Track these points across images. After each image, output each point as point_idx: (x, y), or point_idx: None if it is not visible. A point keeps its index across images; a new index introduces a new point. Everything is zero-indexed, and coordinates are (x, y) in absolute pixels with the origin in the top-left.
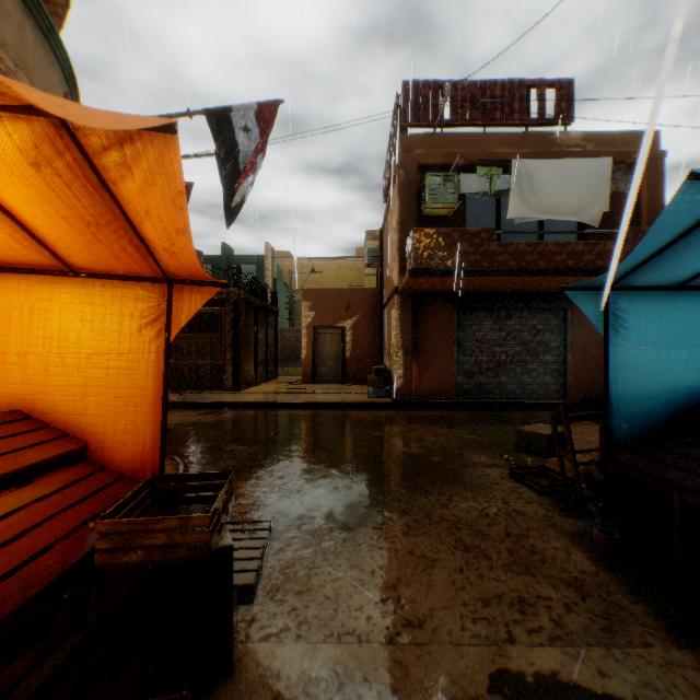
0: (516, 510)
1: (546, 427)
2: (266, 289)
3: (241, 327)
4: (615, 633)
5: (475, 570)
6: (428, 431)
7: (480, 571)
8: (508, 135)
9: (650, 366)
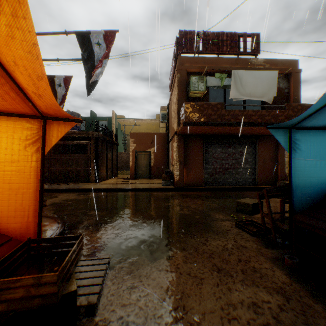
0: (242, 245)
1: (250, 199)
2: (112, 132)
3: (99, 151)
4: (311, 325)
5: (225, 284)
6: (192, 202)
7: (228, 285)
8: (229, 58)
9: (311, 169)
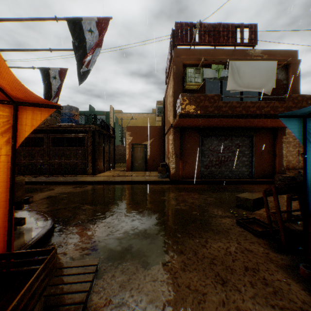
0: (246, 248)
1: (250, 194)
2: (109, 126)
3: (96, 144)
4: None
5: (232, 303)
6: (188, 196)
7: (236, 304)
8: (226, 50)
9: None
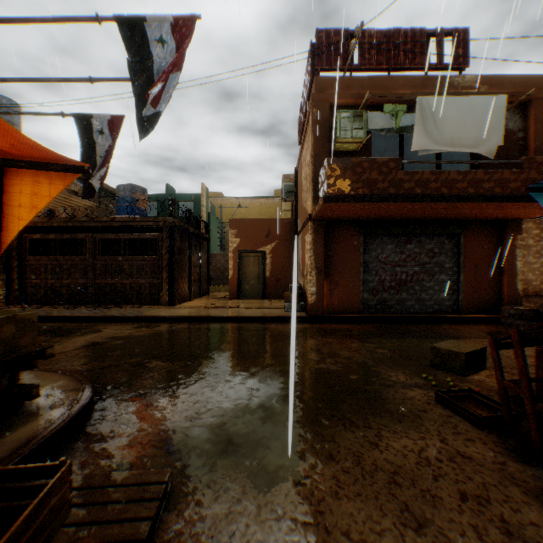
0: (459, 451)
1: (459, 343)
2: (199, 219)
3: (175, 251)
4: None
5: None
6: (341, 345)
7: None
8: (410, 78)
9: None
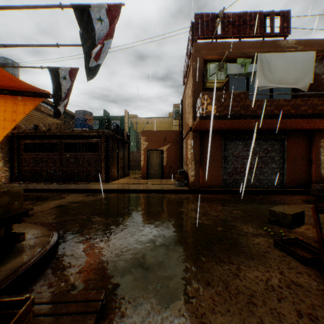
0: (292, 281)
1: (287, 208)
2: (123, 131)
3: (109, 149)
4: None
5: None
6: (211, 208)
7: None
8: (253, 42)
9: None
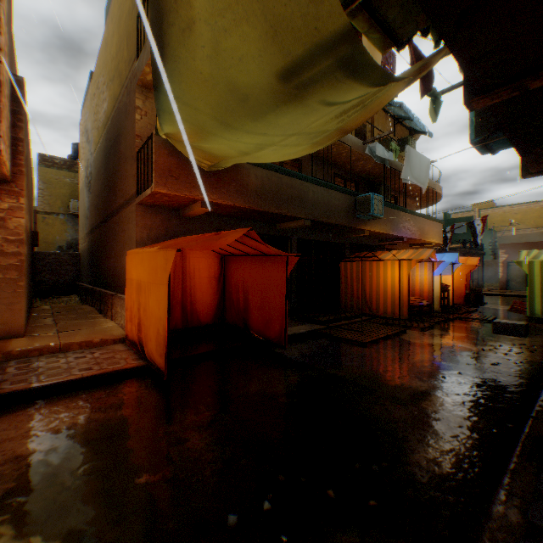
0: None
1: None
2: None
3: None
4: None
5: None
6: None
7: None
8: None
9: None
